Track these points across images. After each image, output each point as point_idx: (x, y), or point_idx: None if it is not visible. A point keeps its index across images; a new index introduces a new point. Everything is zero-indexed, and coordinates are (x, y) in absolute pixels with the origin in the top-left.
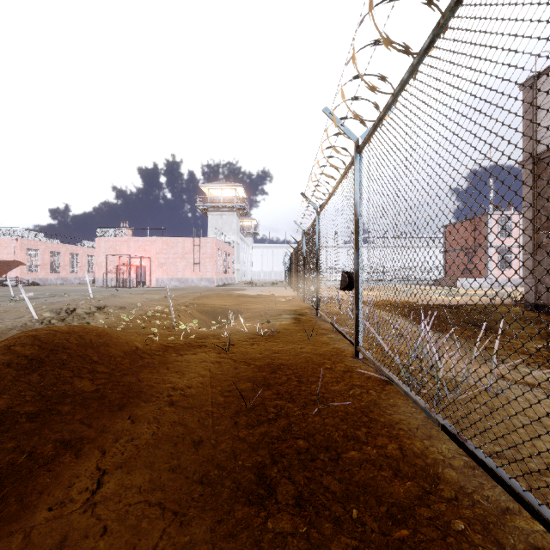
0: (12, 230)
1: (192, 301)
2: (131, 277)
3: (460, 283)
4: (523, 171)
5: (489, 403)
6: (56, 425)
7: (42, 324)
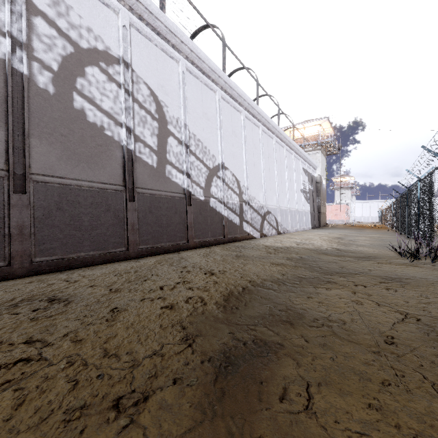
0: None
1: None
2: None
3: None
4: None
5: None
6: None
7: None
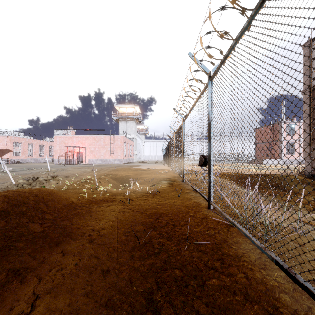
0: (5, 131)
1: (108, 172)
2: (74, 158)
3: (264, 162)
4: (304, 96)
5: (299, 241)
6: (11, 257)
7: (17, 187)
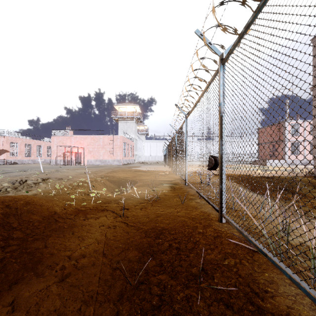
0: (1, 131)
1: (106, 174)
2: (72, 159)
3: (268, 162)
4: (313, 93)
5: None
6: None
7: (0, 191)
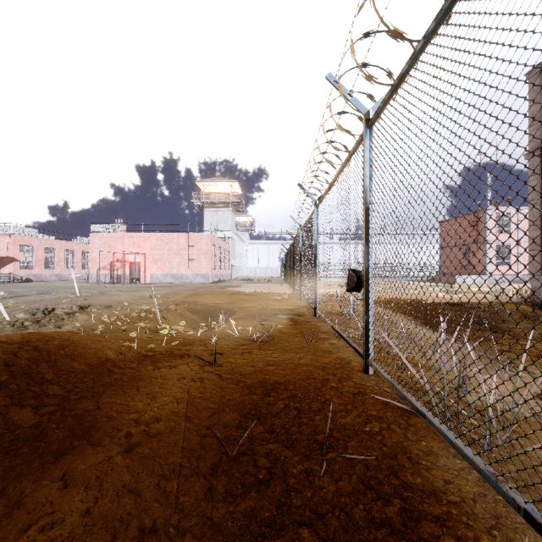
0: (5, 226)
1: (183, 299)
2: (126, 273)
3: (457, 279)
4: (530, 163)
5: None
6: None
7: (13, 326)
